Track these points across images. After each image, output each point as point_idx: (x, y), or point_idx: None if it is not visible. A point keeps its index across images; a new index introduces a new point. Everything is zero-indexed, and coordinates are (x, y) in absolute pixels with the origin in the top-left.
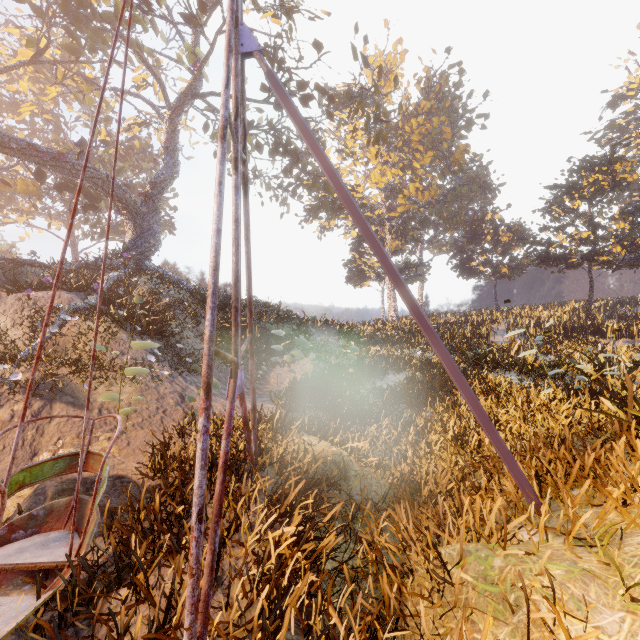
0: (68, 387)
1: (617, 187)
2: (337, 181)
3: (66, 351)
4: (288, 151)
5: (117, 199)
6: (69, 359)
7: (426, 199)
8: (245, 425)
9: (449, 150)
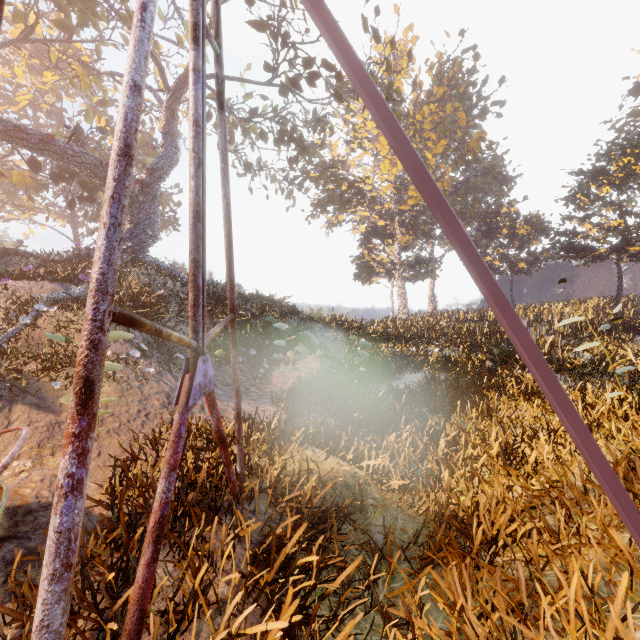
0: (34, 386)
1: None
2: (356, 63)
3: (41, 345)
4: (294, 139)
5: None
6: (42, 354)
7: None
8: (220, 442)
9: (463, 138)
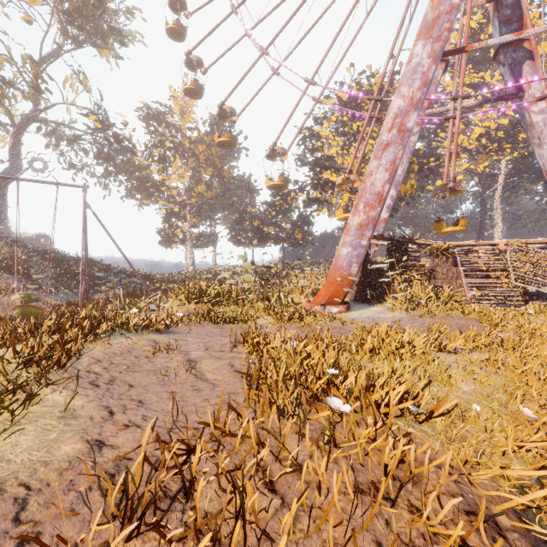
0: None
1: (289, 208)
2: (110, 237)
3: None
4: (109, 159)
5: None
6: None
7: (209, 196)
8: (86, 292)
9: (221, 170)
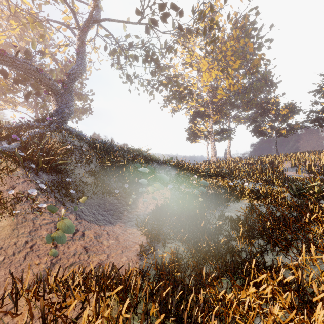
0: None
1: None
2: None
3: None
4: (153, 59)
5: (45, 84)
6: None
7: (235, 90)
8: None
9: (250, 59)
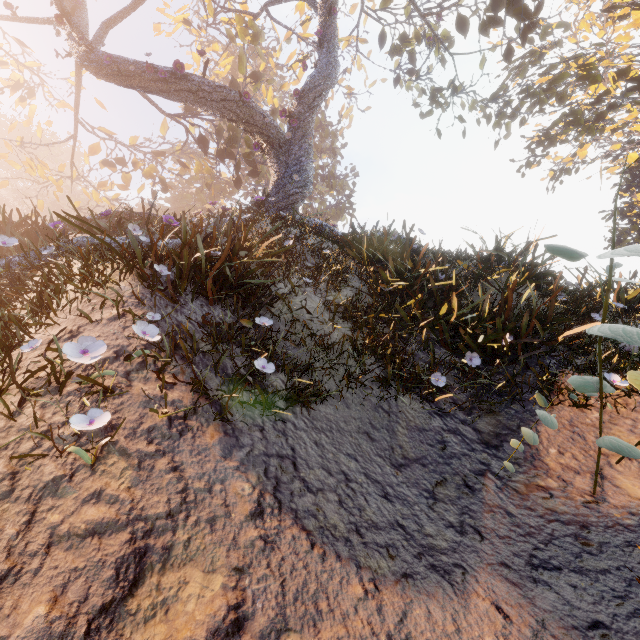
0: None
1: None
2: None
3: None
4: None
5: (256, 130)
6: None
7: None
8: None
9: None
